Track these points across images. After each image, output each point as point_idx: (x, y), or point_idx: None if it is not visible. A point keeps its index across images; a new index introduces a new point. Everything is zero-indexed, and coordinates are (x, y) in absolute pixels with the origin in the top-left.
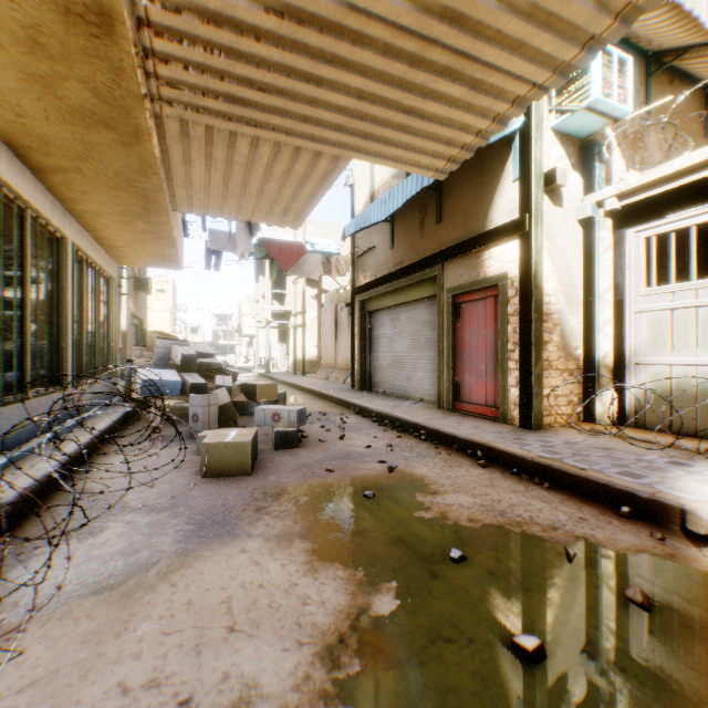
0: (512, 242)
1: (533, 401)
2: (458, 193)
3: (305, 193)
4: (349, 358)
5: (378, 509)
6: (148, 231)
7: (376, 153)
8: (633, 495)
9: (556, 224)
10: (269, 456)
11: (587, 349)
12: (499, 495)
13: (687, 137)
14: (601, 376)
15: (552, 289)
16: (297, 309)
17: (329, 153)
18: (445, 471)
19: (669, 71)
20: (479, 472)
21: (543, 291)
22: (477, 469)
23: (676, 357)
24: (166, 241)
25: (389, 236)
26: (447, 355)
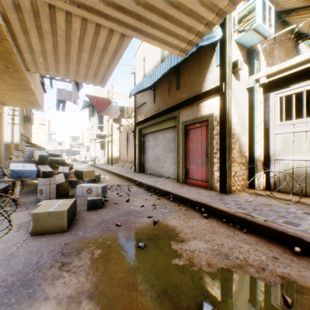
0: (216, 98)
1: (227, 179)
2: (187, 74)
3: (106, 62)
4: (133, 157)
5: (148, 258)
6: (15, 84)
7: (146, 34)
8: (300, 239)
9: (237, 89)
10: (83, 215)
11: (251, 152)
12: (220, 239)
13: (289, 55)
14: (257, 166)
15: (235, 122)
16: (109, 133)
17: (117, 31)
18: (186, 222)
19: (283, 23)
20: (205, 222)
21: (231, 123)
22: (203, 219)
23: (296, 156)
24: (28, 91)
25: (153, 97)
26: (182, 155)
